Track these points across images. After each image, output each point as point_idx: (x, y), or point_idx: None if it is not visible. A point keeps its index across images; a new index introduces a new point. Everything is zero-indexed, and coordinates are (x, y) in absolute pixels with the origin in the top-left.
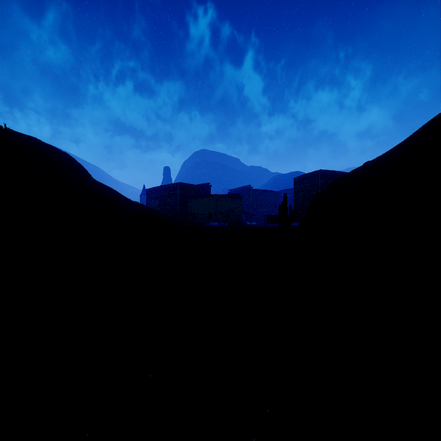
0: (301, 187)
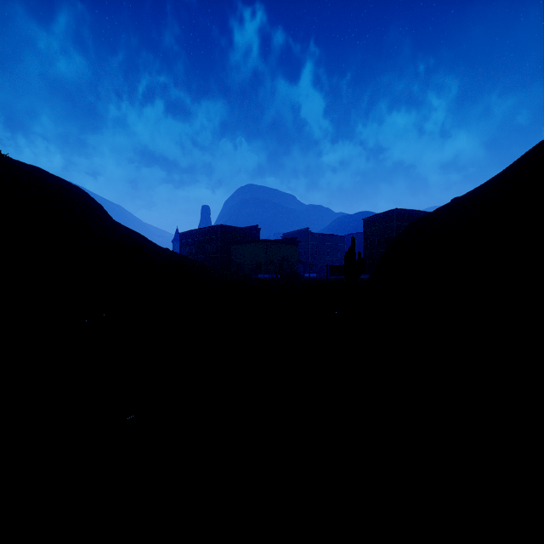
0: (372, 231)
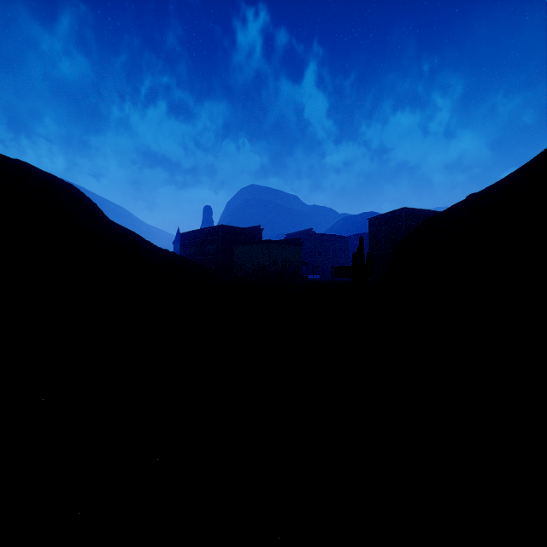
0: (378, 231)
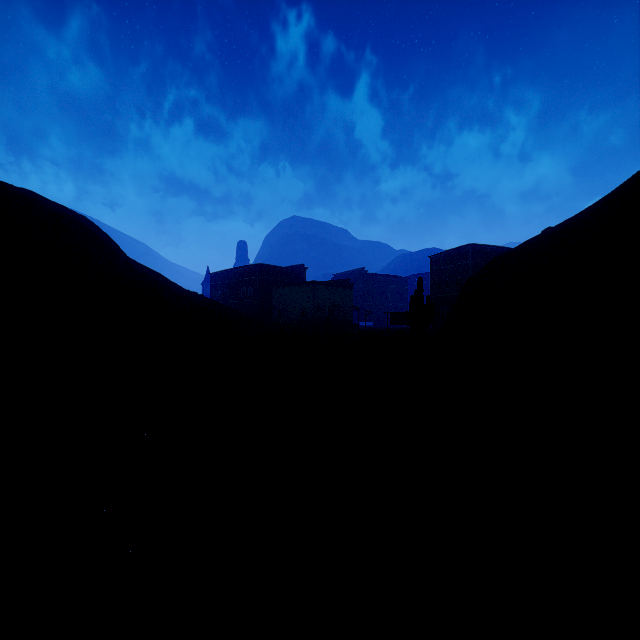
0: (441, 270)
